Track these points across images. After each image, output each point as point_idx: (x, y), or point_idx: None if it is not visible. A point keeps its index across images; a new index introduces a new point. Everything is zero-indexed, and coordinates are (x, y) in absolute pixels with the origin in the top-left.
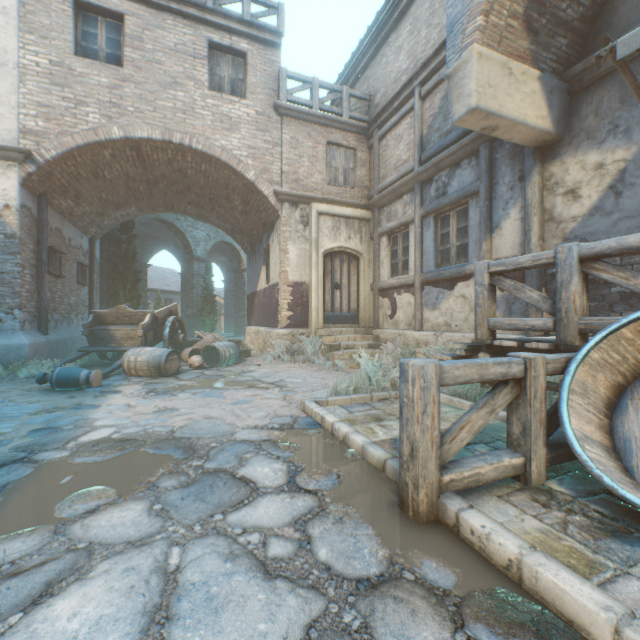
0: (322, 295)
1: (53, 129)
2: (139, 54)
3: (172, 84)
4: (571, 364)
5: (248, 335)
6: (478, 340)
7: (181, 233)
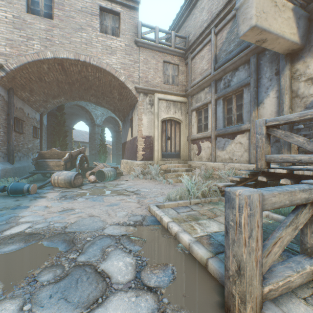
0: (160, 143)
1: (14, 52)
2: (62, 12)
3: (80, 29)
4: None
5: (122, 164)
6: (258, 168)
7: (89, 112)
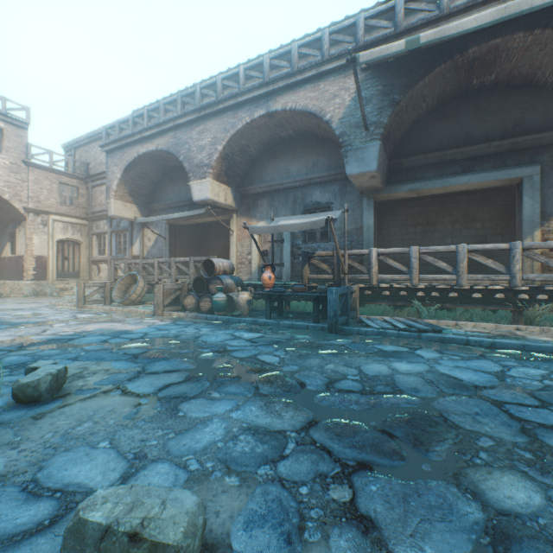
0: (57, 263)
1: None
2: None
3: None
4: (117, 284)
5: None
6: (113, 281)
7: None
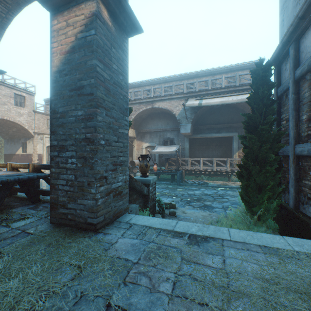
0: (46, 157)
1: None
2: None
3: (4, 104)
4: None
5: None
6: None
7: None
